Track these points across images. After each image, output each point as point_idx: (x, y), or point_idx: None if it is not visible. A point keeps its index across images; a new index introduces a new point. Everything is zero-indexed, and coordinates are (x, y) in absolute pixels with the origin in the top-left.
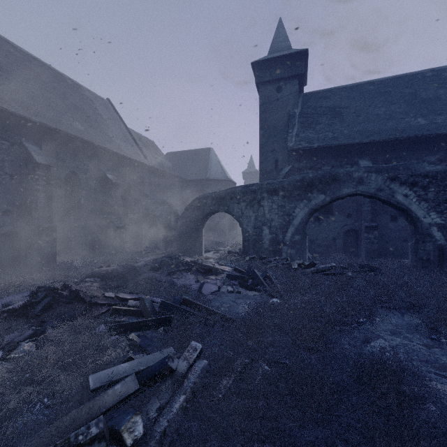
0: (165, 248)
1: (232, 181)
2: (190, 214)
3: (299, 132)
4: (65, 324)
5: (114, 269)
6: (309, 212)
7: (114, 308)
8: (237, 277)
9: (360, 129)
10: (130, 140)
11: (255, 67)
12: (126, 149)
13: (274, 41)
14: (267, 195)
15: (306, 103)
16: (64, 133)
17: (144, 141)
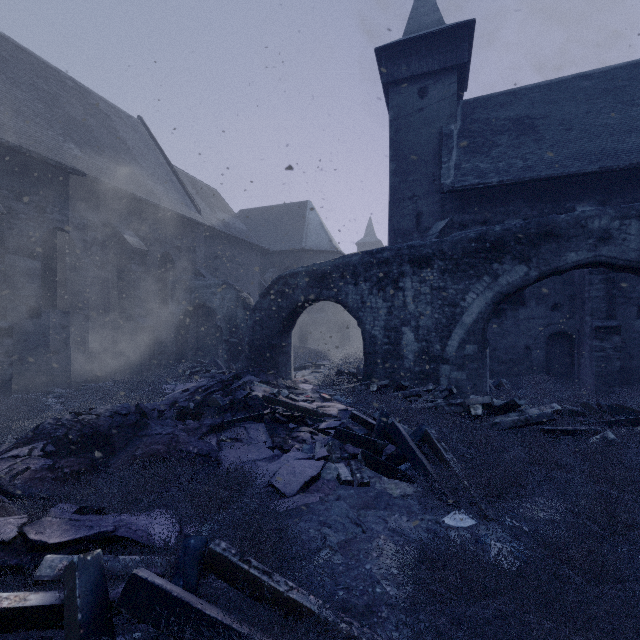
0: (227, 364)
1: (341, 254)
2: (268, 305)
3: (462, 161)
4: None
5: (88, 424)
6: (494, 300)
7: None
8: (358, 440)
9: (574, 151)
10: (174, 183)
11: (381, 56)
12: (164, 195)
13: (413, 14)
14: (410, 269)
15: (471, 114)
16: (38, 157)
17: (200, 188)
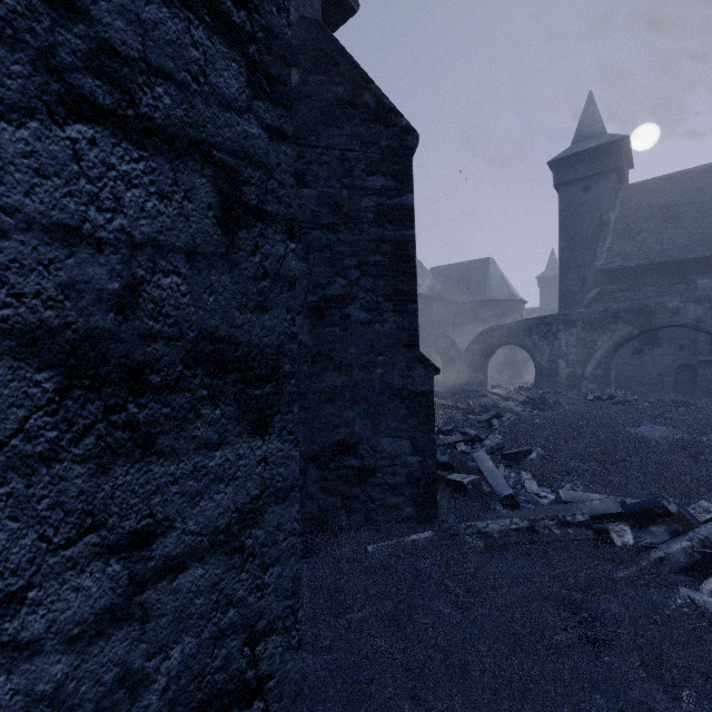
0: (445, 383)
1: (520, 301)
2: (475, 348)
3: (613, 245)
4: None
5: None
6: (613, 345)
7: (453, 405)
8: (529, 402)
9: (701, 237)
10: None
11: (552, 166)
12: None
13: (580, 126)
14: (563, 328)
15: (628, 200)
16: None
17: None
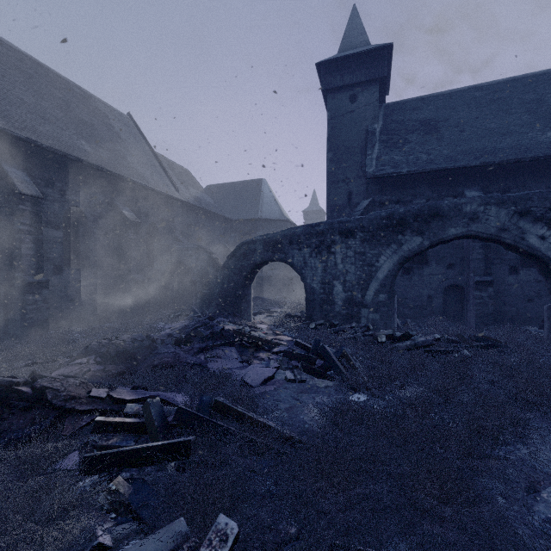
0: (201, 310)
1: (290, 222)
2: (234, 264)
3: (382, 154)
4: (12, 450)
5: (119, 345)
6: (399, 262)
7: (99, 421)
8: (299, 357)
9: (465, 148)
10: (157, 167)
11: (321, 69)
12: (150, 178)
13: (346, 35)
14: (339, 238)
15: (390, 115)
16: (62, 154)
17: (176, 169)
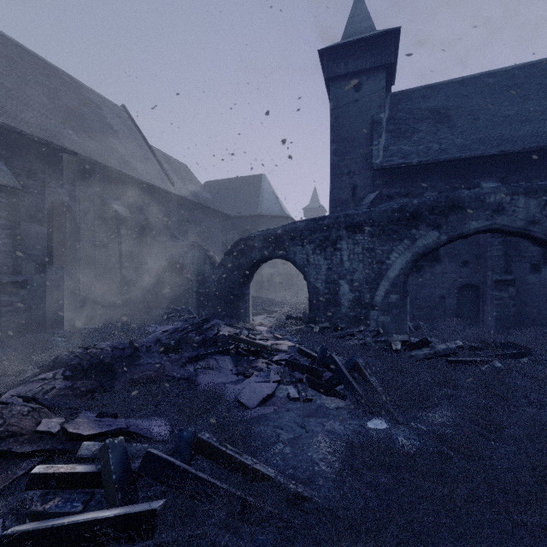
0: (197, 311)
1: (291, 219)
2: (231, 262)
3: (389, 144)
4: None
5: (95, 356)
6: (412, 259)
7: (36, 474)
8: (303, 368)
9: (480, 137)
10: (152, 161)
11: (324, 56)
12: (144, 171)
13: (350, 21)
14: (346, 233)
15: (397, 105)
16: (45, 143)
17: (173, 164)
